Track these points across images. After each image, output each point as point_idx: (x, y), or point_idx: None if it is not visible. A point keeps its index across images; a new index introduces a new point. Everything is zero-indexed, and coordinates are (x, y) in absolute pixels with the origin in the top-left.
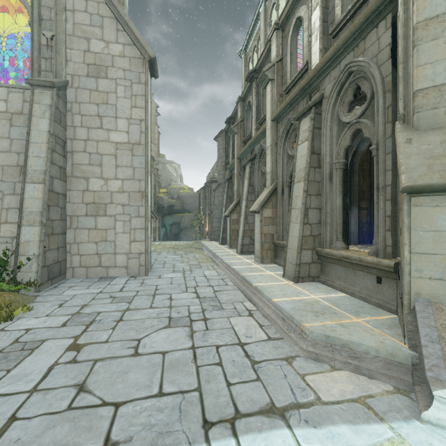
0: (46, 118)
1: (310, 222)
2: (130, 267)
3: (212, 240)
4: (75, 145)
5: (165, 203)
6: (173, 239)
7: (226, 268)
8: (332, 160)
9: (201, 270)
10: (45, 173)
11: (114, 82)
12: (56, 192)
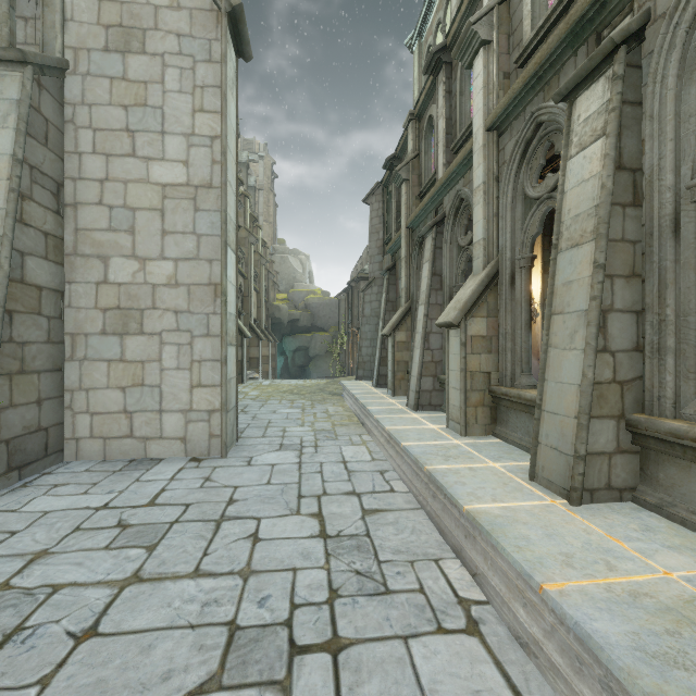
0: (8, 128)
1: (612, 347)
2: (191, 439)
3: (361, 379)
4: (82, 192)
5: (284, 315)
6: (297, 374)
7: (387, 443)
8: (680, 181)
9: (337, 446)
10: (1, 243)
11: (159, 61)
12: (32, 285)
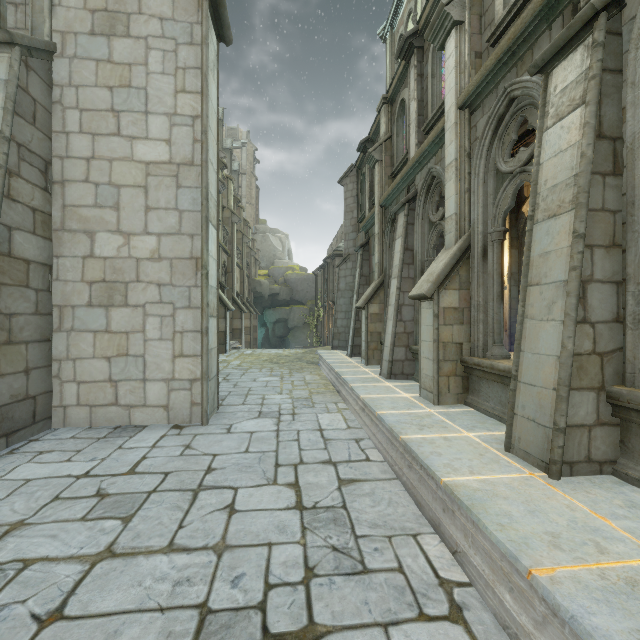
0: None
1: (592, 318)
2: (174, 406)
3: (336, 349)
4: (69, 170)
5: (265, 290)
6: (277, 344)
7: (362, 411)
8: None
9: (314, 414)
10: None
11: (143, 44)
12: (20, 258)
